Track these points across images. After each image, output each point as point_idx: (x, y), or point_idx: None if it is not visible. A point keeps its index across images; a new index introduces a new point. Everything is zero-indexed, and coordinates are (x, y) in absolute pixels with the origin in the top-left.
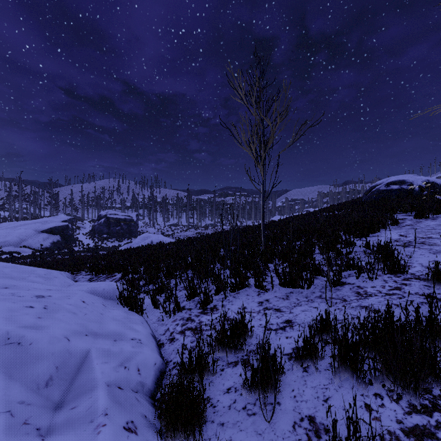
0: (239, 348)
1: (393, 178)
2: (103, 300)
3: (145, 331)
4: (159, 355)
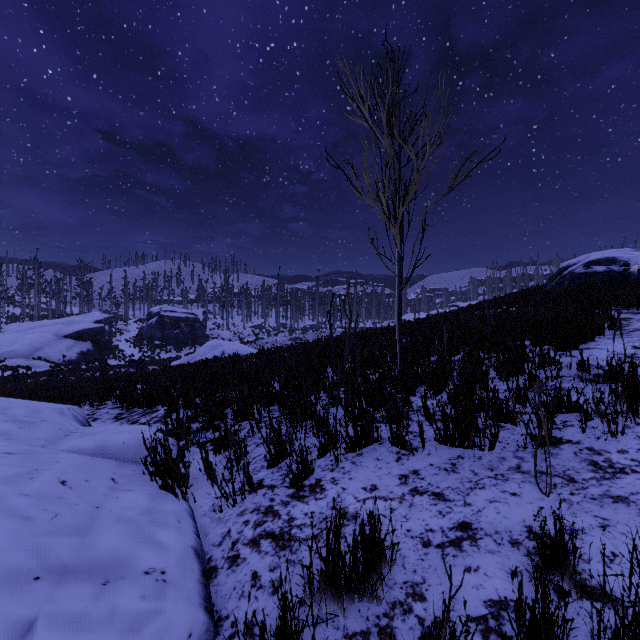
0: (370, 597)
1: (596, 255)
2: (118, 467)
3: (181, 544)
4: (202, 608)
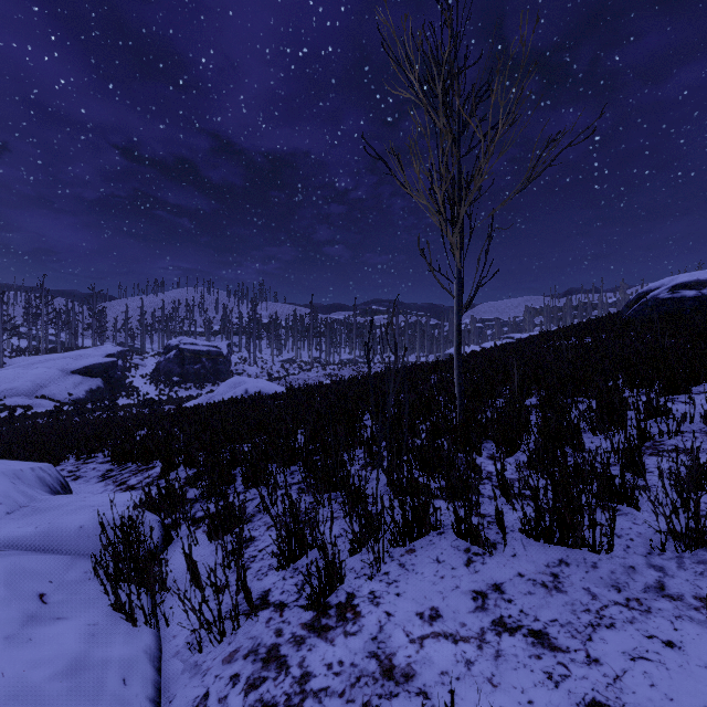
0: None
1: (684, 277)
2: (63, 567)
3: None
4: None
